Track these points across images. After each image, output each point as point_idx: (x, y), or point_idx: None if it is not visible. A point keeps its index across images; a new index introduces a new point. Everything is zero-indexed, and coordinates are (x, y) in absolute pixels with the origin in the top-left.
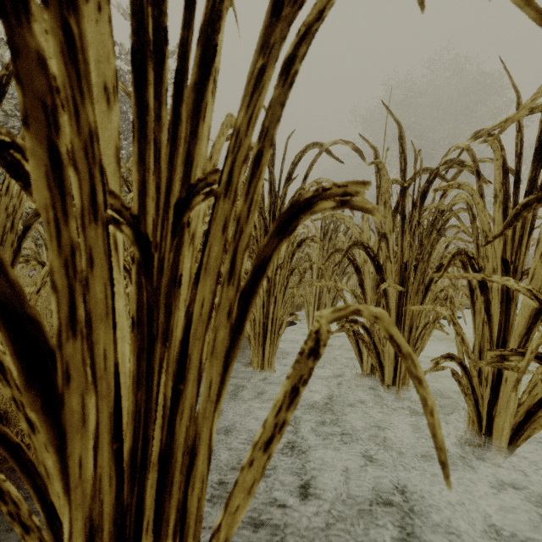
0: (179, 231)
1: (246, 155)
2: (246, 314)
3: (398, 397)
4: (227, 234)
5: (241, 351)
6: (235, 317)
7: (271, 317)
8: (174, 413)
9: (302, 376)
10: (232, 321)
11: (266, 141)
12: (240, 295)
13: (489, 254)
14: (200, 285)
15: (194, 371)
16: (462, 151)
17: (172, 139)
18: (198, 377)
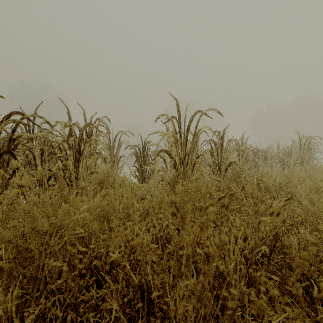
0: None
1: None
2: None
3: None
4: None
5: None
6: None
7: None
8: None
9: None
10: None
11: None
12: None
13: None
14: None
15: None
16: None
17: None
18: None
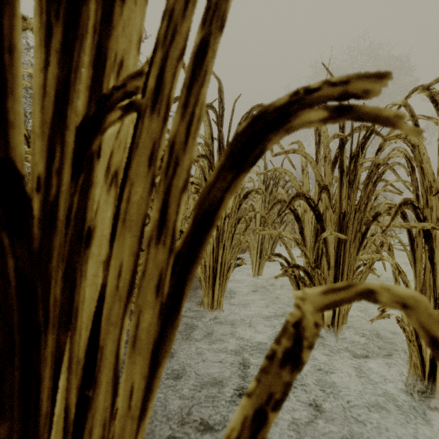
0: (87, 164)
1: (184, 47)
2: (183, 290)
3: (337, 336)
4: (155, 167)
5: (194, 291)
6: (166, 292)
7: (220, 261)
8: (80, 431)
9: (272, 394)
10: (163, 298)
11: (213, 23)
12: (174, 260)
13: (433, 204)
14: (116, 244)
15: (107, 370)
16: (399, 107)
17: (67, 18)
18: (113, 379)
